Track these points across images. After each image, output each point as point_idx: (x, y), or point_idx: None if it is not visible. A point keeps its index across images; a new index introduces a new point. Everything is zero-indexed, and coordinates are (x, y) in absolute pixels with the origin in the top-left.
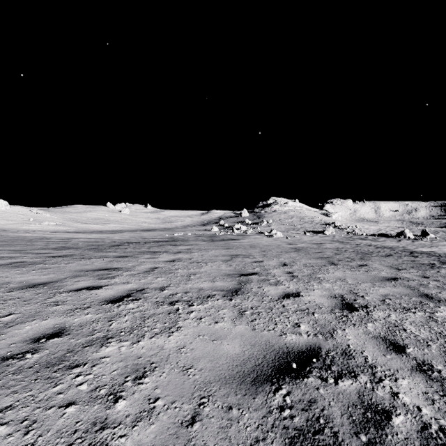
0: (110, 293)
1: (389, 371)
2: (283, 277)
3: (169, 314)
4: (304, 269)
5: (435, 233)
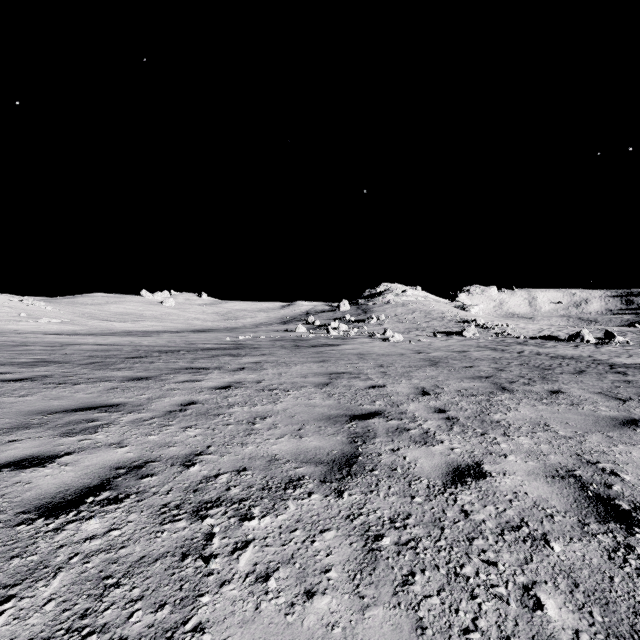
0: (62, 479)
1: None
2: (432, 420)
3: (183, 560)
4: (461, 401)
5: (622, 334)
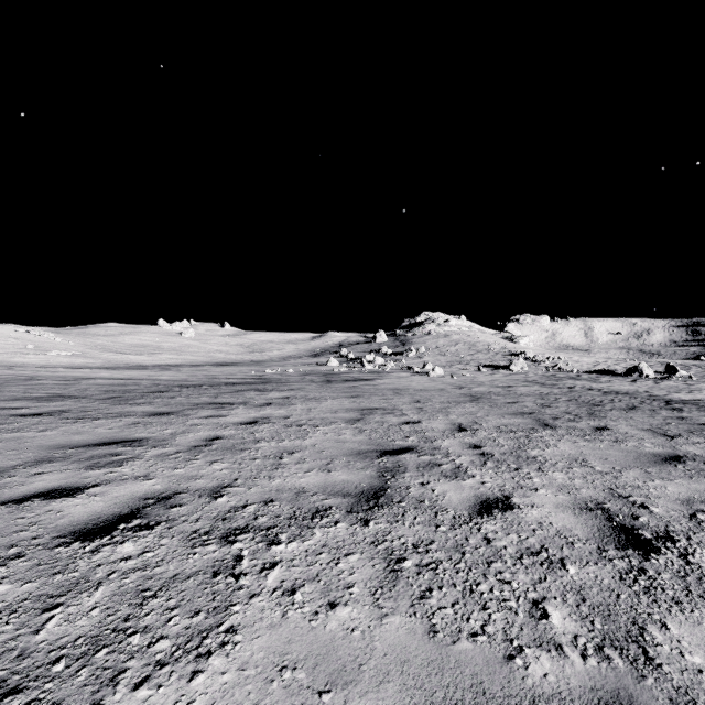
0: (93, 508)
1: None
2: (466, 456)
3: (214, 577)
4: (499, 438)
5: (686, 368)
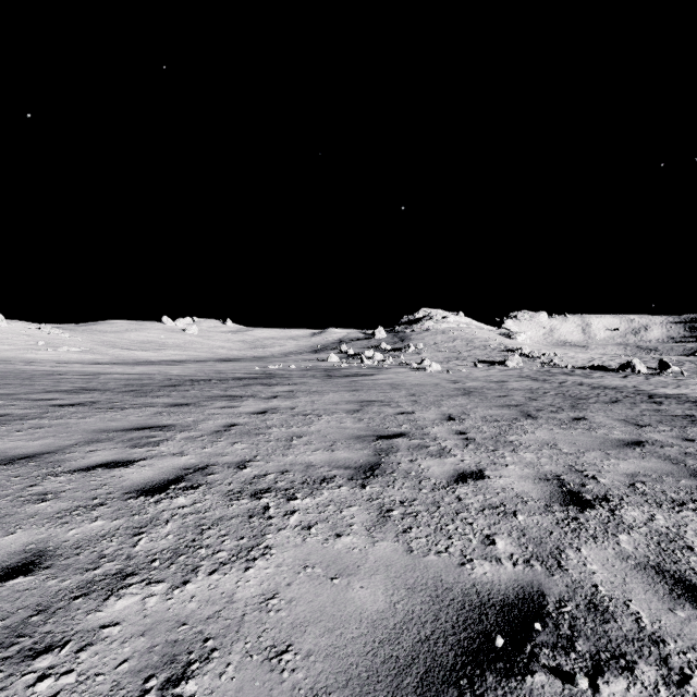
0: (146, 475)
1: (694, 653)
2: (451, 440)
3: (250, 518)
4: (483, 426)
5: (680, 364)
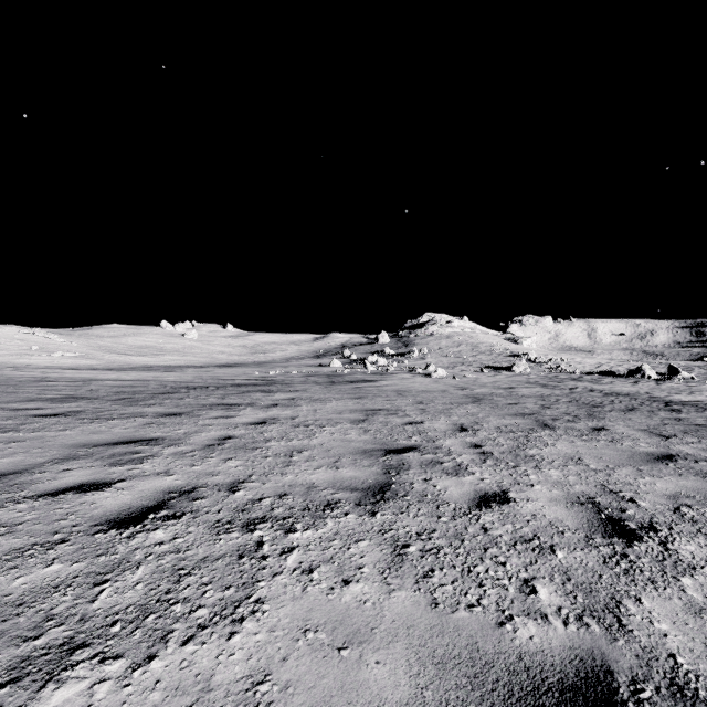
0: (123, 501)
1: None
2: (467, 455)
3: (240, 559)
4: (499, 437)
5: (689, 369)
